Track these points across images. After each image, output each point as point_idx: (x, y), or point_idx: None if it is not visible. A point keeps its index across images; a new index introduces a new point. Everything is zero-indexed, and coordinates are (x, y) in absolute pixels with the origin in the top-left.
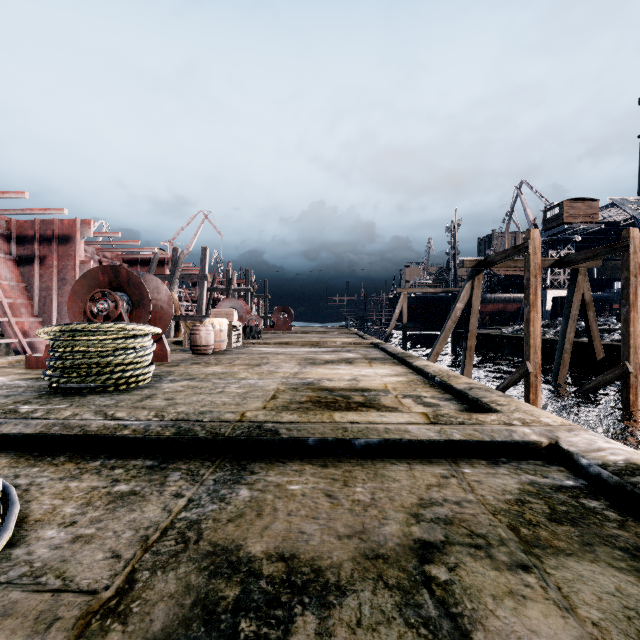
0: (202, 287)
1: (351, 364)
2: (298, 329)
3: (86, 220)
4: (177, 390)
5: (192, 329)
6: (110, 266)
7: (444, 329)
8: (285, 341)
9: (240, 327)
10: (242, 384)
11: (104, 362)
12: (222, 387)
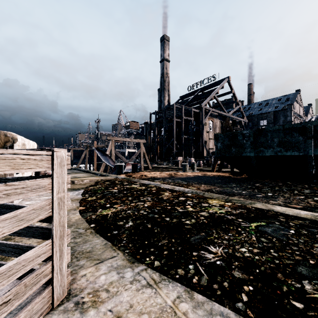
0: None
1: None
2: None
3: None
4: None
5: None
6: None
7: (79, 161)
8: None
9: None
10: None
11: None
12: None
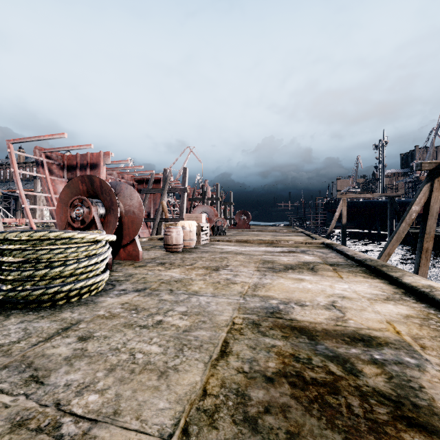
0: (183, 197)
1: (315, 272)
2: (254, 227)
3: (106, 152)
4: (111, 313)
5: (165, 230)
6: (87, 176)
7: (397, 231)
8: (244, 239)
9: (207, 227)
10: (190, 306)
11: (39, 275)
12: (164, 311)
